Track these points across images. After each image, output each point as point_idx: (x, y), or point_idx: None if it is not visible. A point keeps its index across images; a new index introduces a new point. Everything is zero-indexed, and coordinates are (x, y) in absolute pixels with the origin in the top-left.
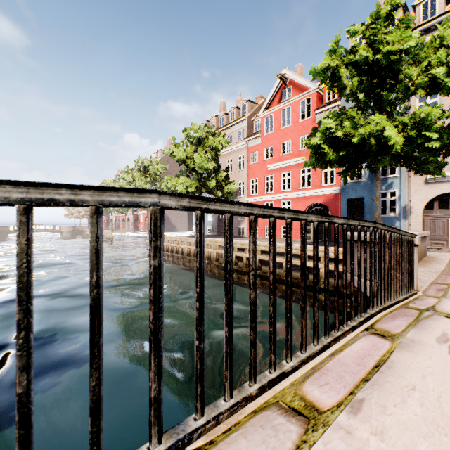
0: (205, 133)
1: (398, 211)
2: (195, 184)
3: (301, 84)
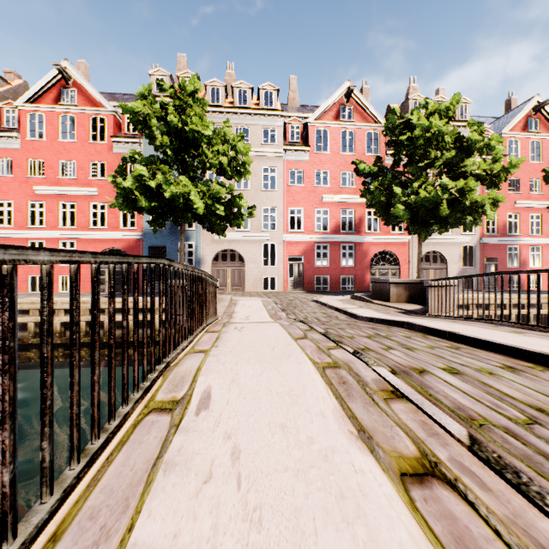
0: None
1: (195, 262)
2: None
3: (92, 94)
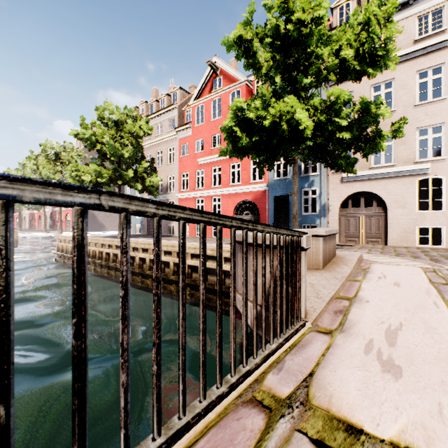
0: (124, 116)
1: (318, 209)
2: (109, 174)
3: (231, 74)
